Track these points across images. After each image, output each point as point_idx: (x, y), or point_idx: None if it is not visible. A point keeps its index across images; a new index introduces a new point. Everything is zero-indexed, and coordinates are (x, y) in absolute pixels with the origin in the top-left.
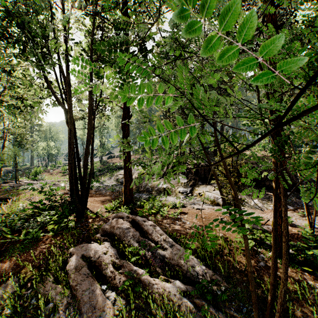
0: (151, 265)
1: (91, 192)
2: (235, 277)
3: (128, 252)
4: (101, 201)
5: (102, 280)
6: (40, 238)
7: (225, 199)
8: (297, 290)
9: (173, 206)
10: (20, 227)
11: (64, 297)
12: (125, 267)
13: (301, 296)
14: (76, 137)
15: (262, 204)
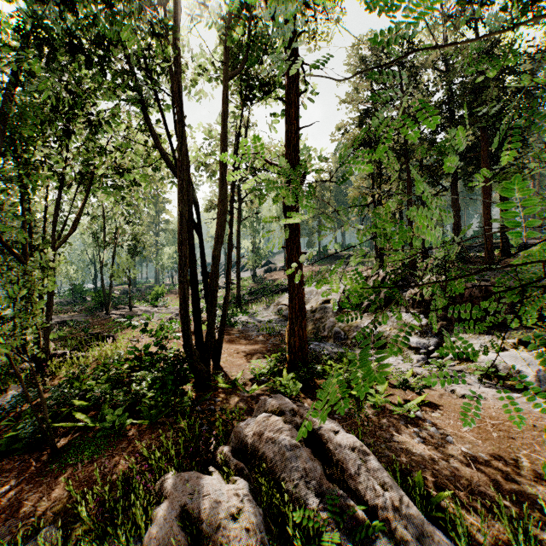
0: None
1: (233, 333)
2: None
3: (293, 518)
4: (247, 355)
5: None
6: (124, 429)
7: None
8: None
9: (400, 385)
10: (100, 399)
11: None
12: None
13: None
14: (201, 232)
15: None
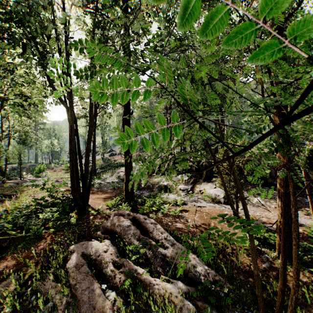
0: (152, 264)
1: (93, 189)
2: (238, 278)
3: (128, 250)
4: (102, 198)
5: (102, 279)
6: (41, 234)
7: (229, 198)
8: (305, 294)
9: (174, 204)
10: (22, 224)
11: (64, 296)
12: (126, 266)
13: (310, 300)
14: (77, 134)
15: (265, 202)
